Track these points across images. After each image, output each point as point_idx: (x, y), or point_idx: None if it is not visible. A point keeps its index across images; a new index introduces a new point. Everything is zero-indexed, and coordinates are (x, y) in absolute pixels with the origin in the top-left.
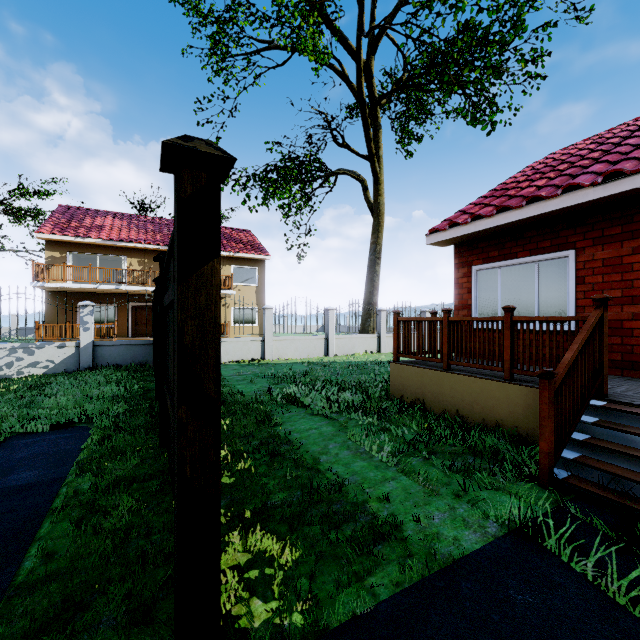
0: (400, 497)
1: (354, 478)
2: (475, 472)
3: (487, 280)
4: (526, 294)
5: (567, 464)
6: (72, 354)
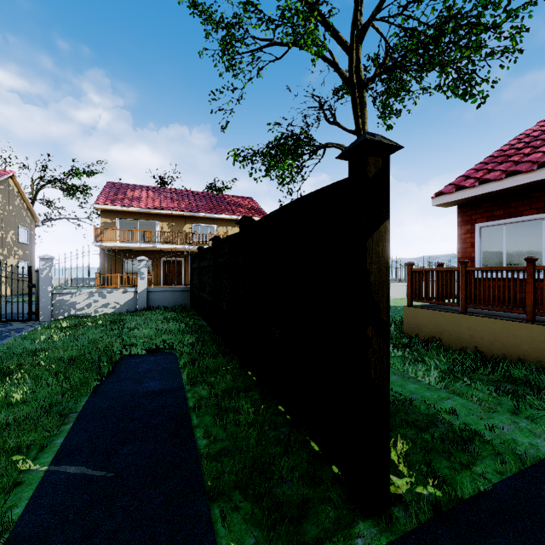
0: (463, 412)
1: (414, 396)
2: (518, 396)
3: (491, 235)
4: (532, 247)
5: None
6: (132, 298)
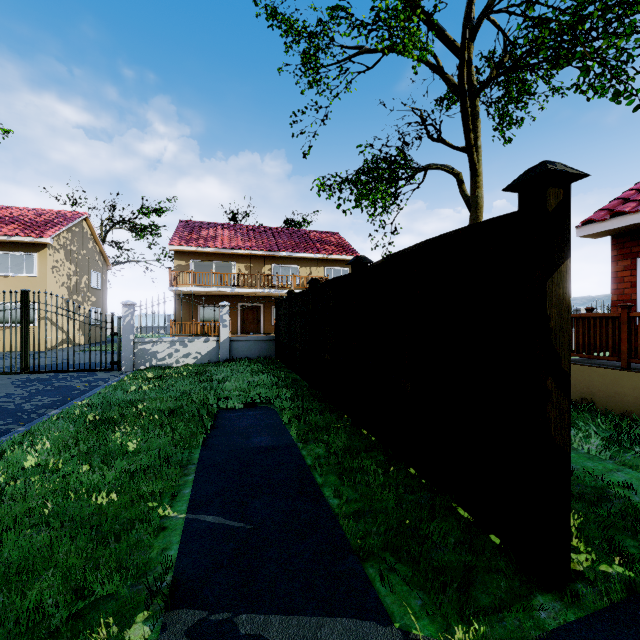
0: None
1: (573, 466)
2: None
3: None
4: None
5: None
6: (214, 347)
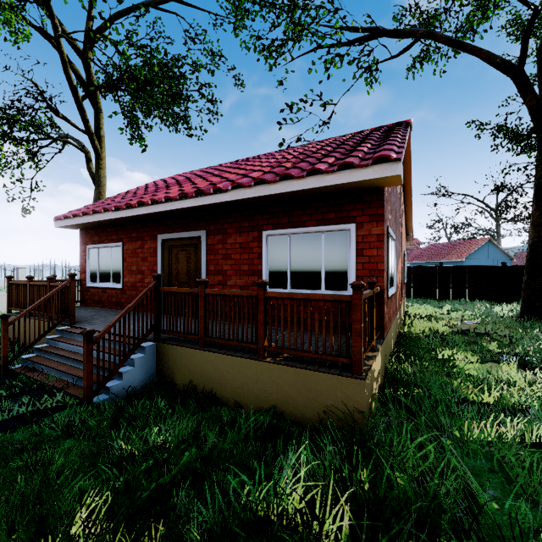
0: None
1: None
2: None
3: (94, 255)
4: (108, 266)
5: (25, 361)
6: None
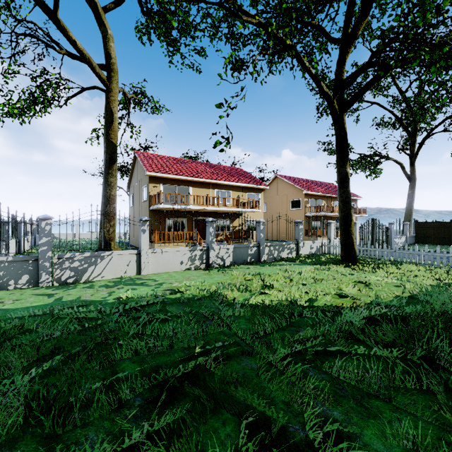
0: None
1: None
2: None
3: None
4: None
5: None
6: (405, 240)
